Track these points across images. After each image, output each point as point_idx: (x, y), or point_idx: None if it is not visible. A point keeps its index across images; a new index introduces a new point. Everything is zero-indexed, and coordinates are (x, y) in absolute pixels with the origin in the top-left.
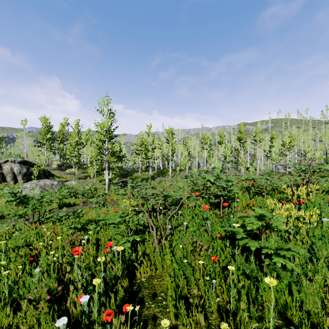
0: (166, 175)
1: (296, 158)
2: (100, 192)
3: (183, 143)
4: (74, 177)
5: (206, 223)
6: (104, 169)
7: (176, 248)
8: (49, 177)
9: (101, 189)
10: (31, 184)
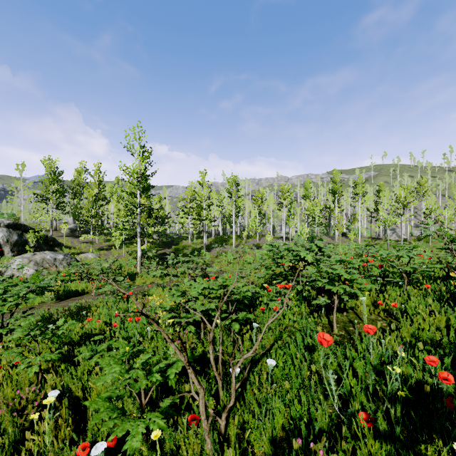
0: (227, 244)
1: (412, 219)
2: (129, 270)
3: (253, 197)
4: (93, 247)
5: (312, 356)
6: (135, 236)
7: (254, 435)
8: (54, 248)
9: (130, 266)
10: (21, 260)
